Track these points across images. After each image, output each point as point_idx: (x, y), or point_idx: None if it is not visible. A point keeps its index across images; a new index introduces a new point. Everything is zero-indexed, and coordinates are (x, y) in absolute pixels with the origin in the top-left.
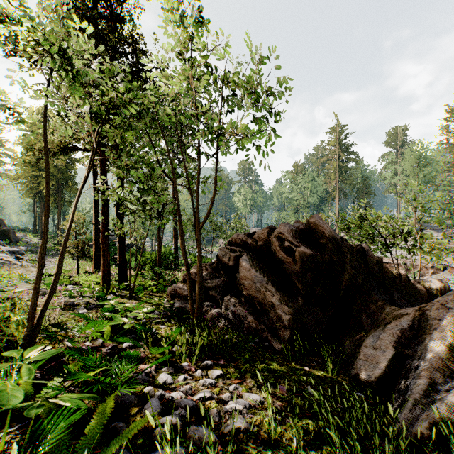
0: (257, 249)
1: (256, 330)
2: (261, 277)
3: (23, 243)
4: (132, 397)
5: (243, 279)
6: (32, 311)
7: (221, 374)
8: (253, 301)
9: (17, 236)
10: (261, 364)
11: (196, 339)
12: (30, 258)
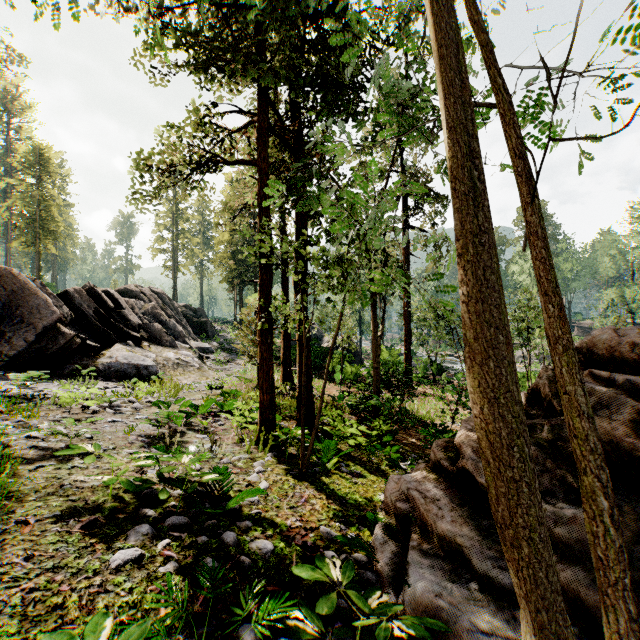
0: None
1: None
2: None
3: (218, 338)
4: None
5: None
6: None
7: None
8: None
9: (214, 329)
10: None
11: None
12: (216, 358)
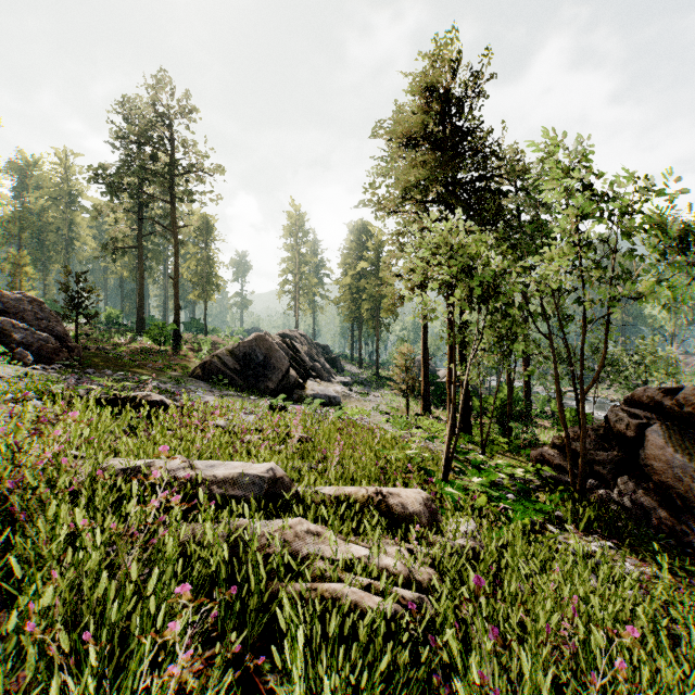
0: (680, 417)
1: (671, 530)
2: (683, 460)
3: (347, 373)
4: (534, 528)
5: (650, 459)
6: (448, 453)
7: (613, 546)
8: (668, 492)
9: (341, 365)
10: (669, 560)
11: (582, 509)
12: (358, 390)
